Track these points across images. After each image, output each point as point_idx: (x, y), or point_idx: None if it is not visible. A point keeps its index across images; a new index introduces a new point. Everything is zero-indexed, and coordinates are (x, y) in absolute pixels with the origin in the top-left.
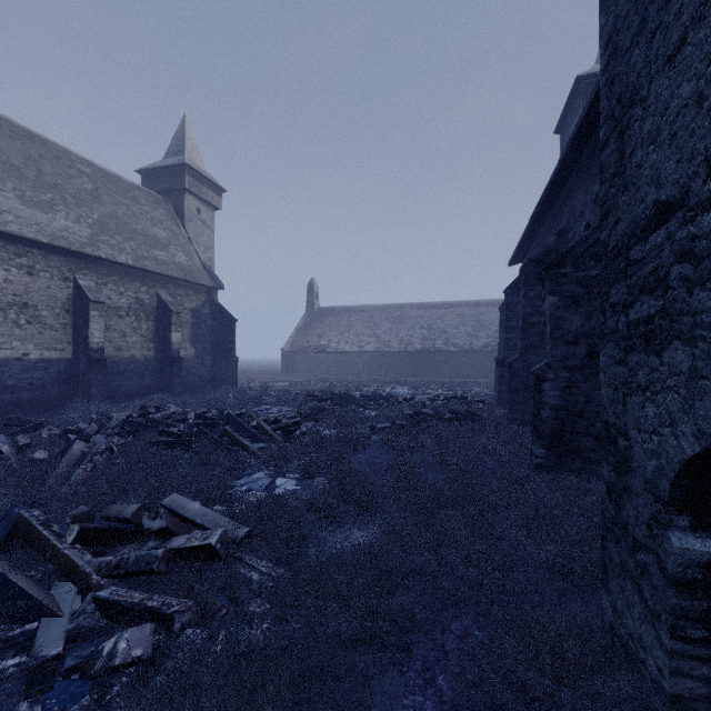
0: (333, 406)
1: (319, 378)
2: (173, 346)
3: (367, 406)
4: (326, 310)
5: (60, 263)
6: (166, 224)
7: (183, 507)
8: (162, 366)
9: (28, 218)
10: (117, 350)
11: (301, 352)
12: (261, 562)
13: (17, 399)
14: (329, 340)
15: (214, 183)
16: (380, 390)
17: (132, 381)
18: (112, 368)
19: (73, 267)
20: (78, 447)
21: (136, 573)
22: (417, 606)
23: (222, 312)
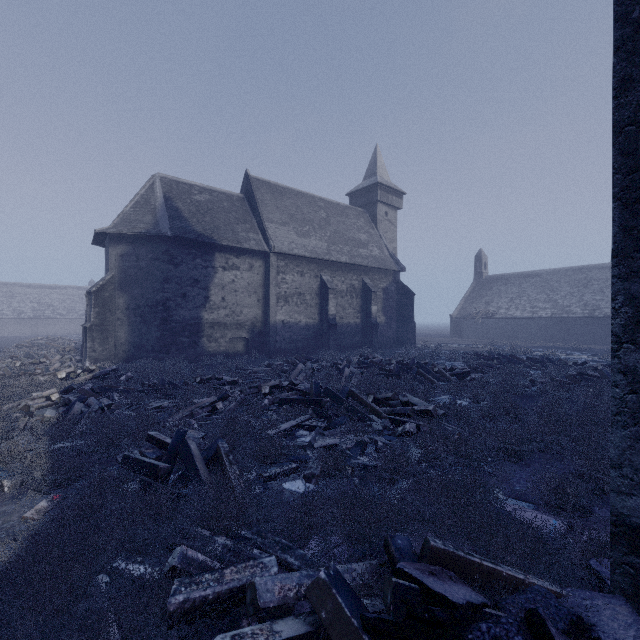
0: (499, 364)
1: (487, 342)
2: (372, 315)
3: (532, 366)
4: (494, 278)
5: (314, 267)
6: (365, 229)
7: (410, 399)
8: (365, 329)
9: (300, 244)
10: (340, 318)
11: (469, 318)
12: (452, 426)
13: (296, 346)
14: (497, 306)
15: (397, 190)
16: (551, 355)
17: (348, 339)
18: (338, 330)
19: (320, 268)
20: (347, 370)
21: (400, 414)
22: (535, 451)
23: (404, 289)
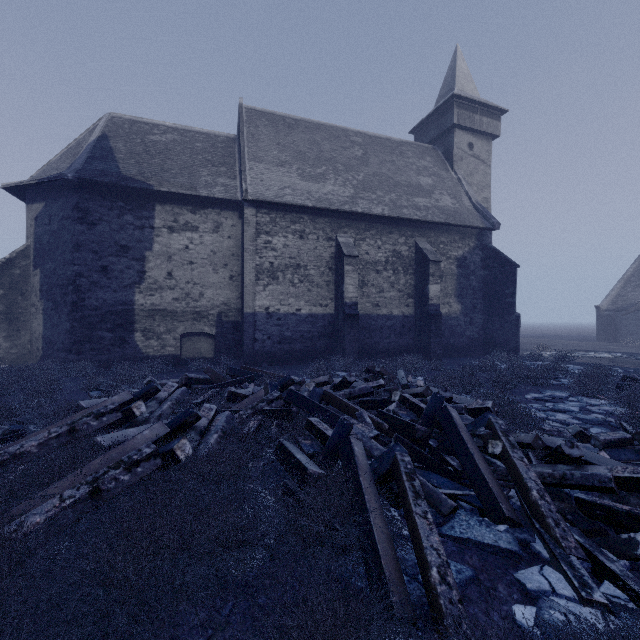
0: None
1: None
2: (431, 300)
3: None
4: None
5: (324, 225)
6: (431, 171)
7: None
8: (420, 323)
9: (302, 189)
10: (374, 306)
11: (632, 310)
12: None
13: (292, 349)
14: None
15: (490, 106)
16: None
17: (389, 339)
18: (370, 324)
19: (335, 226)
20: (148, 434)
21: None
22: None
23: (497, 258)
